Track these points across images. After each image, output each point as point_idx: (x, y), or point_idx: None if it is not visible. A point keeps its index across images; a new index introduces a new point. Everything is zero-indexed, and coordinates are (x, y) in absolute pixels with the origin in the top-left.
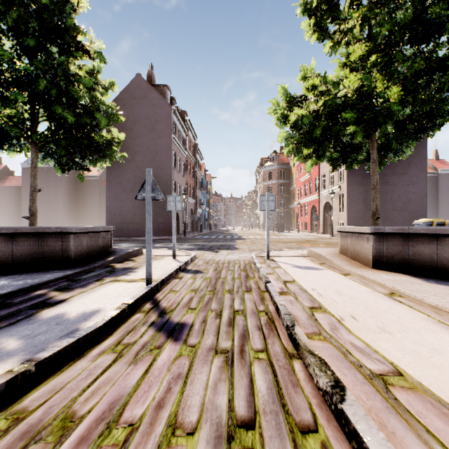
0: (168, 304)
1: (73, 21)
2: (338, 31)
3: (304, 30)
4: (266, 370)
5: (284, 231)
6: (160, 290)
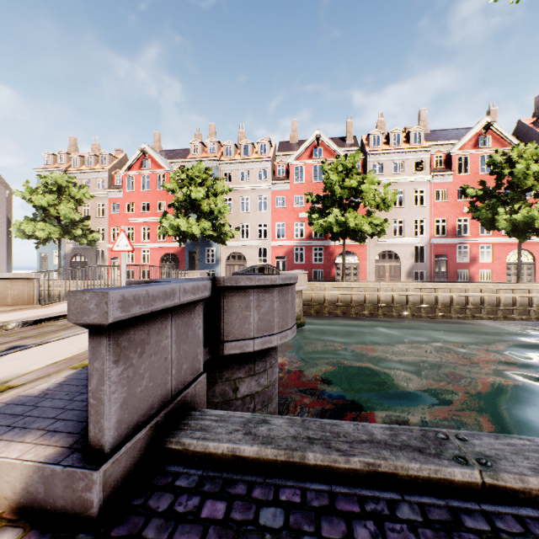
0: None
1: None
2: None
3: None
4: None
5: None
6: None
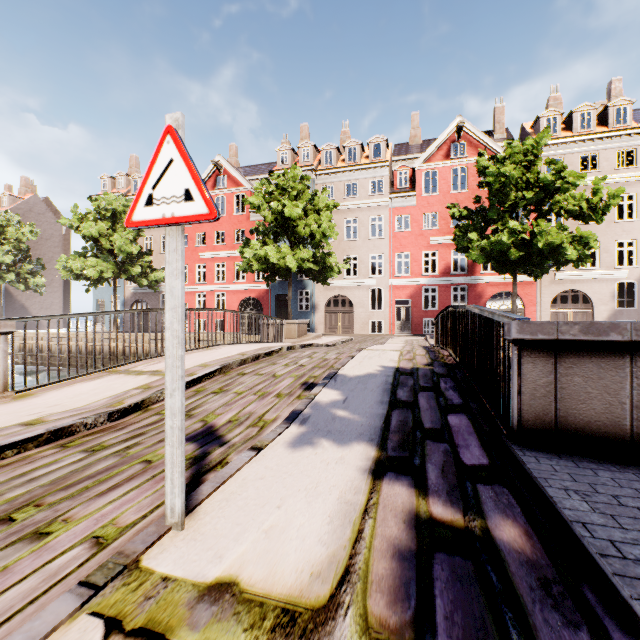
0: None
1: None
2: None
3: None
4: None
5: None
6: None
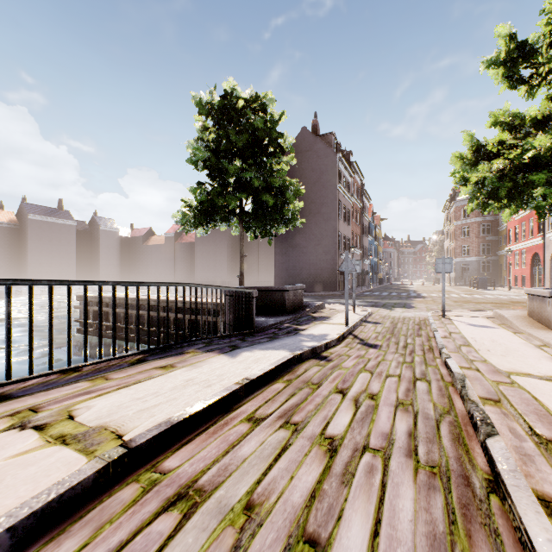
0: (363, 337)
1: (277, 133)
2: (535, 74)
3: (492, 77)
4: (421, 358)
5: (487, 288)
6: (354, 331)
